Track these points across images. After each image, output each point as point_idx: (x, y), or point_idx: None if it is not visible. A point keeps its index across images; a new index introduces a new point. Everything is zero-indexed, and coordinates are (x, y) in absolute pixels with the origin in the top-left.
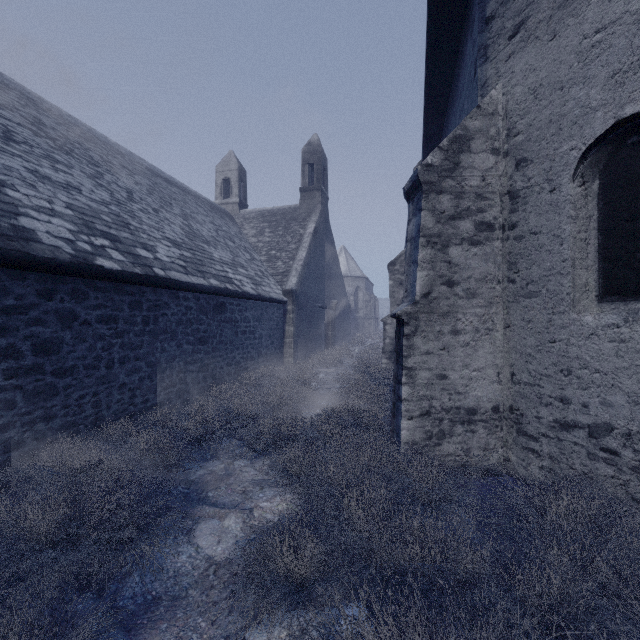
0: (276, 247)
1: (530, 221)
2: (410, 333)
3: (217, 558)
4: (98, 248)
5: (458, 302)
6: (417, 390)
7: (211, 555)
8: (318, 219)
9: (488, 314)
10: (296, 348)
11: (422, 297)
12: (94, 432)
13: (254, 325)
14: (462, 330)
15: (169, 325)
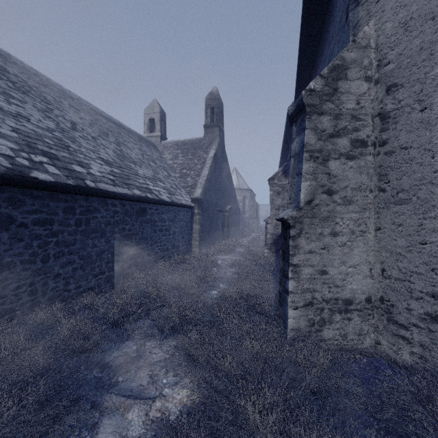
0: (186, 167)
1: (400, 138)
2: (295, 235)
3: None
4: (36, 163)
5: (336, 208)
6: (301, 284)
7: None
8: (217, 147)
9: (362, 218)
10: (201, 241)
11: (306, 204)
12: (29, 317)
13: (169, 224)
14: (340, 232)
15: (99, 226)
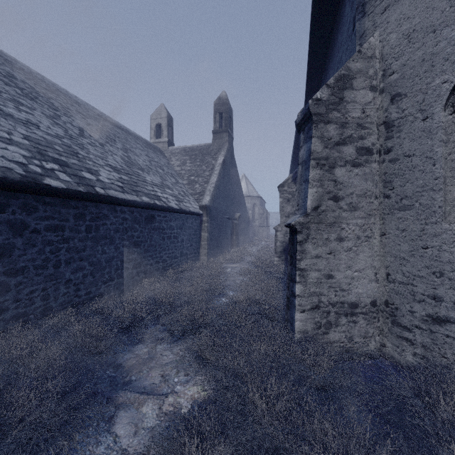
0: (195, 174)
1: (404, 146)
2: (302, 240)
3: (132, 449)
4: (48, 170)
5: (342, 214)
6: (308, 288)
7: (127, 446)
8: (226, 153)
9: (367, 224)
10: (209, 249)
11: (312, 210)
12: (42, 321)
13: (177, 232)
14: (346, 237)
15: (108, 232)
